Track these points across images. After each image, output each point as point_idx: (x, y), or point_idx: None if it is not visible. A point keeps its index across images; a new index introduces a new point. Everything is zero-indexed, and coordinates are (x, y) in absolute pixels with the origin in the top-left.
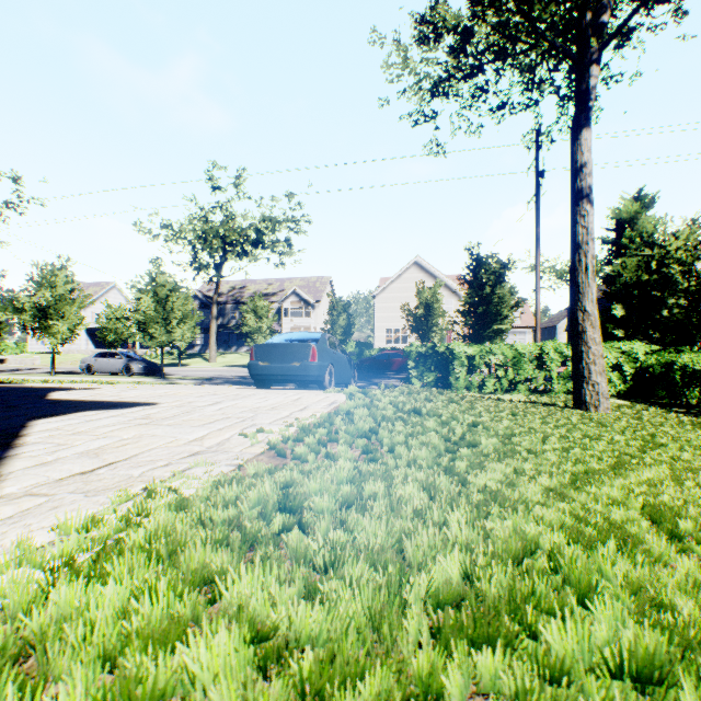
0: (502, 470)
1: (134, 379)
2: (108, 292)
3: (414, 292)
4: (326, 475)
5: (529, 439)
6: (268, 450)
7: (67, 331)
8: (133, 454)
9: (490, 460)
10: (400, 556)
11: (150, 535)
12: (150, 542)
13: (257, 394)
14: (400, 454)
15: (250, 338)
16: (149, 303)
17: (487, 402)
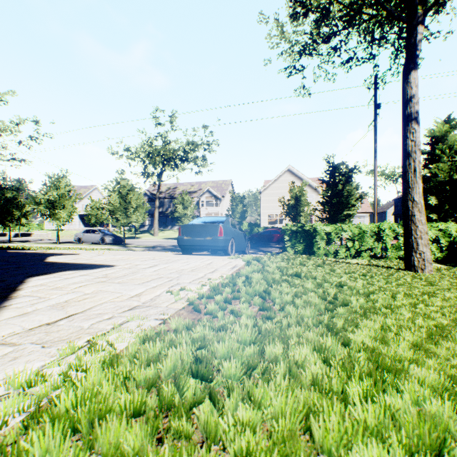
0: (371, 326)
1: (106, 247)
2: (92, 192)
3: (287, 190)
4: (232, 335)
5: (382, 296)
6: (187, 305)
7: (66, 216)
8: (88, 307)
9: (359, 317)
10: (312, 447)
11: (77, 399)
12: (77, 406)
13: (182, 259)
14: (289, 311)
15: (179, 221)
16: (116, 198)
17: (341, 265)
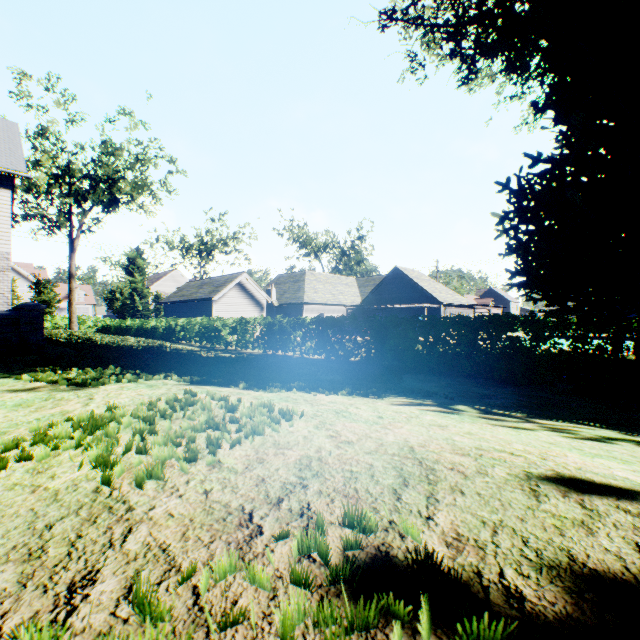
0: None
1: None
2: None
3: None
4: None
5: None
6: None
7: None
8: None
9: None
10: None
11: None
12: None
13: None
14: None
15: None
16: None
17: None
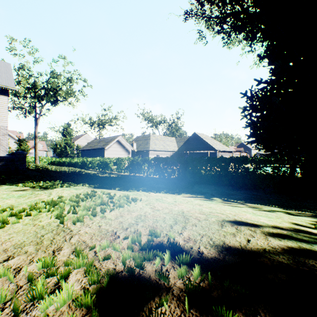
0: None
1: None
2: None
3: None
4: None
5: None
6: None
7: None
8: None
9: None
10: None
11: None
12: None
13: None
14: None
15: None
16: None
17: None
